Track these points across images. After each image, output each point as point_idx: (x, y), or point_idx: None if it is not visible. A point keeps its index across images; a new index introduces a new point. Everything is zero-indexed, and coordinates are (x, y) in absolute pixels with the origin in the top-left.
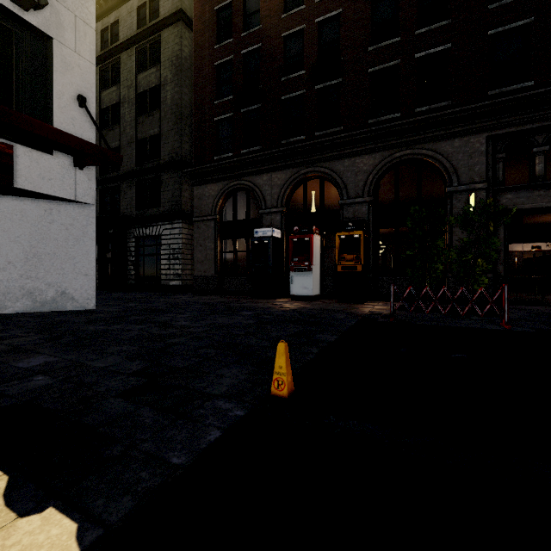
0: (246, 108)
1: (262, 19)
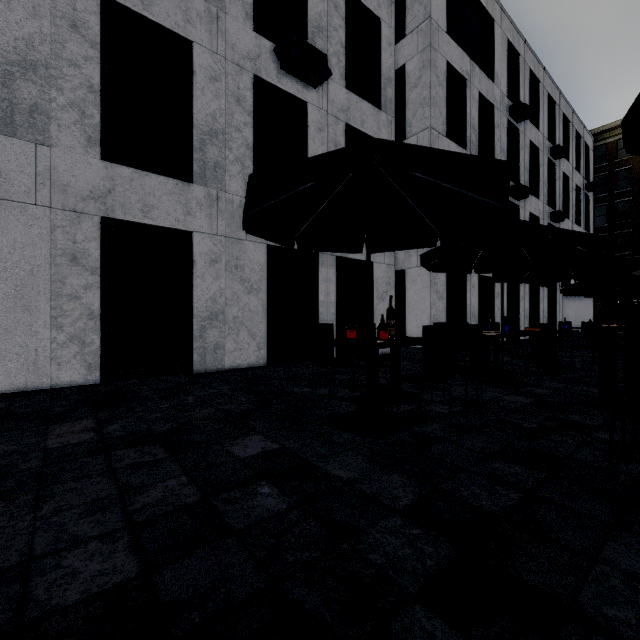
0: (619, 232)
1: (632, 184)
